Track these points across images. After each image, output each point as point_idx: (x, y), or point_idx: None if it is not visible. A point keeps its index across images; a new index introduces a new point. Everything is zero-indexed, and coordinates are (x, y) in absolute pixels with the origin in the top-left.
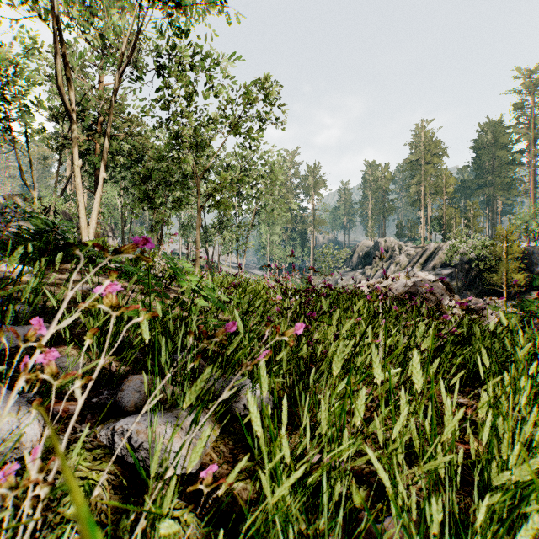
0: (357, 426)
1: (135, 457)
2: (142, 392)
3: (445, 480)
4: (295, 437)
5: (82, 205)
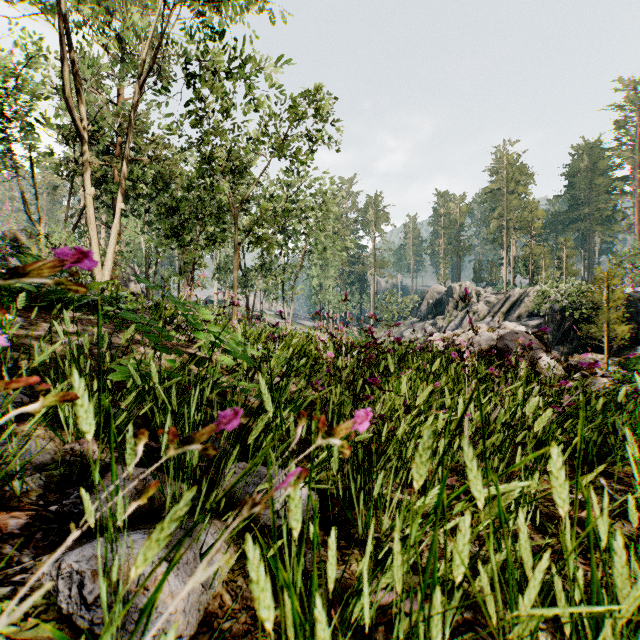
0: (439, 539)
1: (68, 638)
2: (127, 493)
3: (577, 634)
4: (350, 560)
5: (96, 242)
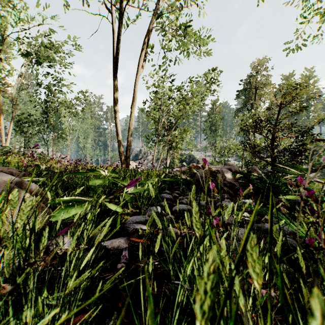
0: None
1: None
2: None
3: None
4: None
5: (4, 137)
